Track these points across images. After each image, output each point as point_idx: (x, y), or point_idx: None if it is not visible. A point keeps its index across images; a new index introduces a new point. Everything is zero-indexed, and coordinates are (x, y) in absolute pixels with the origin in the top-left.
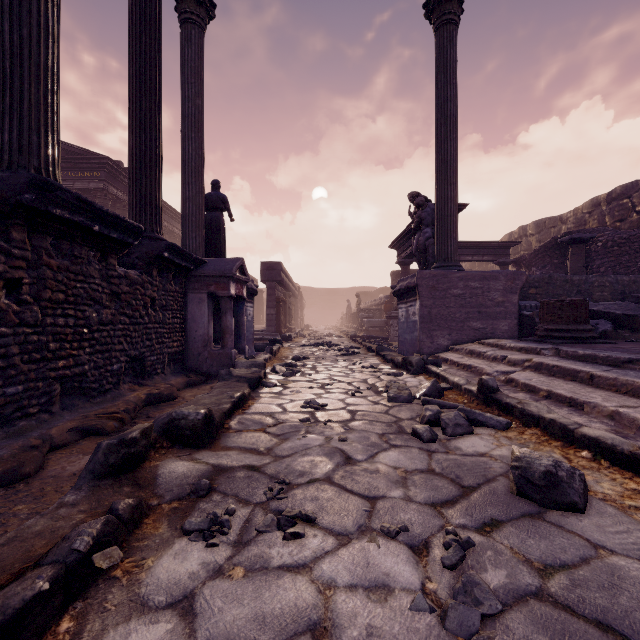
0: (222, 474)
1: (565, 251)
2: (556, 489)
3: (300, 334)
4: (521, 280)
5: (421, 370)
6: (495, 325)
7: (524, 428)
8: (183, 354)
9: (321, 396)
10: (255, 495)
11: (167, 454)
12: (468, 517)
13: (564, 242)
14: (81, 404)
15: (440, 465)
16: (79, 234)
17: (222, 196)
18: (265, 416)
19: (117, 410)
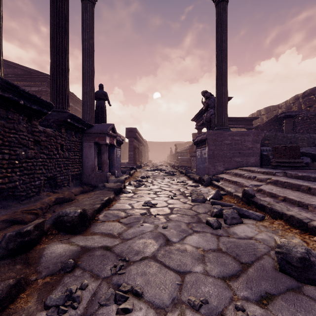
0: (86, 253)
1: (281, 122)
2: (309, 270)
3: (146, 165)
4: (261, 136)
5: (209, 184)
6: (248, 159)
7: (273, 220)
8: (81, 175)
9: (154, 199)
10: (104, 270)
11: (53, 239)
12: (249, 290)
13: (281, 117)
14: (14, 204)
15: (225, 246)
16: (11, 105)
17: (104, 92)
18: (120, 211)
19: (35, 208)
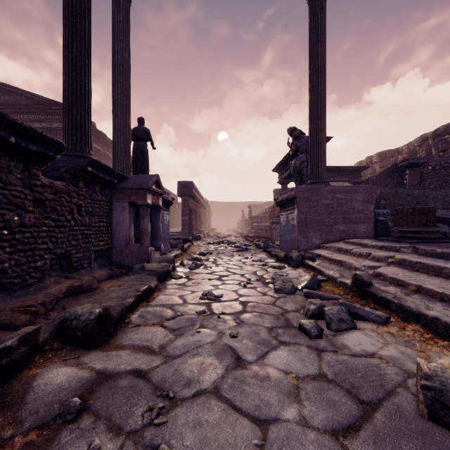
0: (105, 383)
1: (402, 173)
2: None
3: (207, 235)
4: (376, 193)
5: (300, 264)
6: (356, 228)
7: (404, 323)
8: (109, 251)
9: (218, 287)
10: (131, 417)
11: (53, 358)
12: None
13: (403, 166)
14: (0, 298)
15: (332, 369)
16: None
17: (146, 129)
18: (166, 308)
19: (33, 303)
